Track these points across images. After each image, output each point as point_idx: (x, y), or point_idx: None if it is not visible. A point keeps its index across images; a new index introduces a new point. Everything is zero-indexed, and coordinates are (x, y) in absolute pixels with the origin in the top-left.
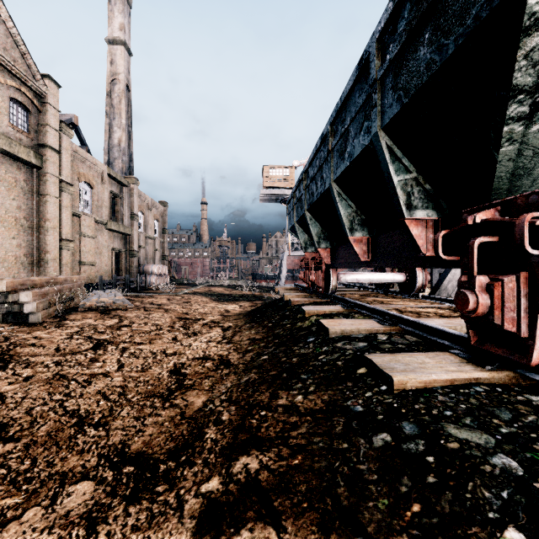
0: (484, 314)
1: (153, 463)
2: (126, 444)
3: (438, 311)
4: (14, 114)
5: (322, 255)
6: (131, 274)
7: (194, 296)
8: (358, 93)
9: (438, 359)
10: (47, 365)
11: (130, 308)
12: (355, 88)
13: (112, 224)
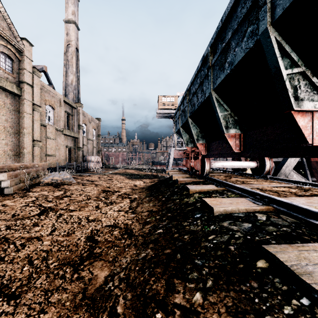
0: None
1: None
2: None
3: (290, 190)
4: (3, 62)
5: (199, 149)
6: (78, 162)
7: (116, 175)
8: (240, 7)
9: None
10: None
11: (73, 183)
12: (237, 5)
13: (66, 131)
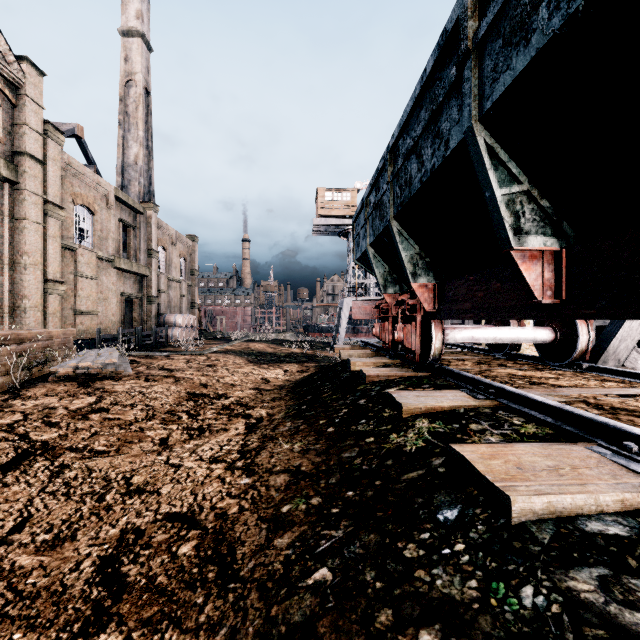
0: None
1: None
2: None
3: None
4: None
5: (419, 296)
6: (149, 327)
7: (225, 355)
8: None
9: None
10: None
11: (126, 376)
12: None
13: (121, 261)
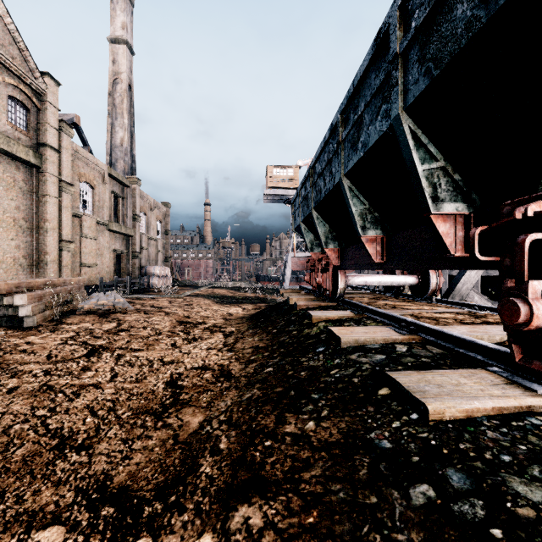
0: (539, 327)
1: (137, 503)
2: (109, 475)
3: (457, 316)
4: (13, 112)
5: (329, 256)
6: (133, 276)
7: (197, 298)
8: (374, 74)
9: (475, 379)
10: (35, 375)
11: (129, 311)
12: (371, 69)
13: (113, 225)
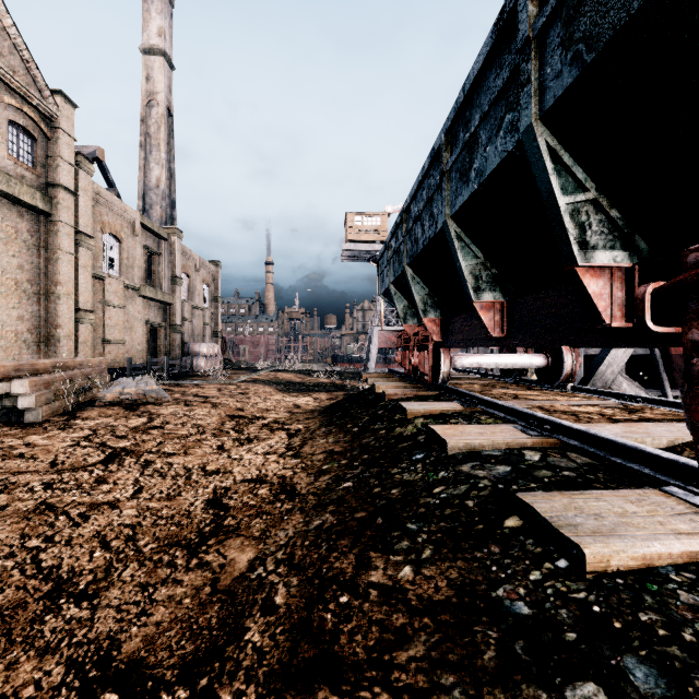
0: None
1: (152, 688)
2: (117, 640)
3: (603, 410)
4: (14, 142)
5: (429, 329)
6: (173, 356)
7: (255, 384)
8: (494, 73)
9: (648, 505)
10: (32, 489)
11: (165, 402)
12: (489, 67)
13: (147, 290)
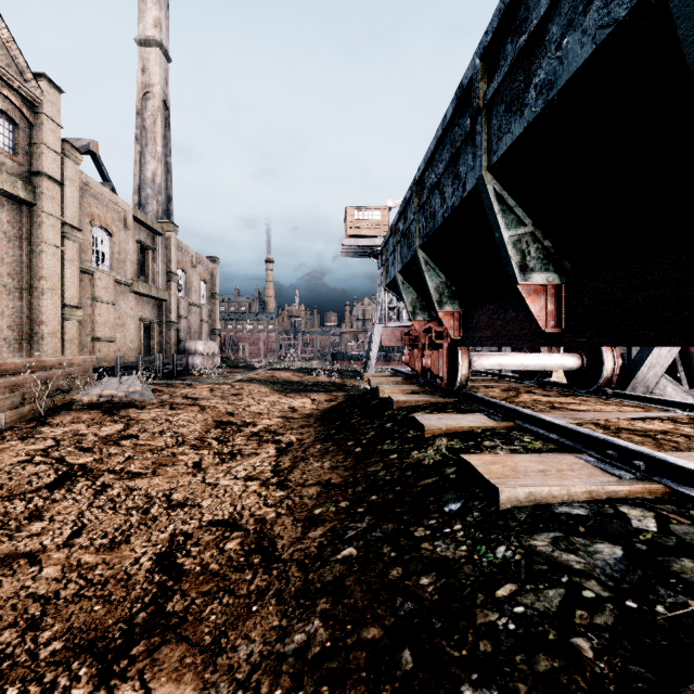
0: None
1: None
2: None
3: (681, 428)
4: None
5: (445, 324)
6: (168, 354)
7: (250, 384)
8: None
9: None
10: None
11: (150, 405)
12: None
13: (140, 285)
